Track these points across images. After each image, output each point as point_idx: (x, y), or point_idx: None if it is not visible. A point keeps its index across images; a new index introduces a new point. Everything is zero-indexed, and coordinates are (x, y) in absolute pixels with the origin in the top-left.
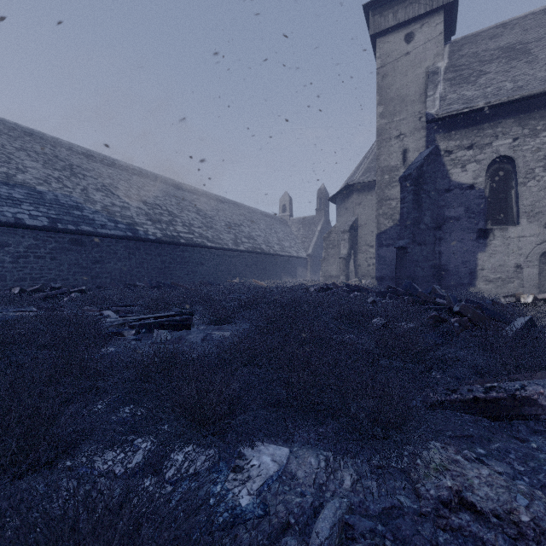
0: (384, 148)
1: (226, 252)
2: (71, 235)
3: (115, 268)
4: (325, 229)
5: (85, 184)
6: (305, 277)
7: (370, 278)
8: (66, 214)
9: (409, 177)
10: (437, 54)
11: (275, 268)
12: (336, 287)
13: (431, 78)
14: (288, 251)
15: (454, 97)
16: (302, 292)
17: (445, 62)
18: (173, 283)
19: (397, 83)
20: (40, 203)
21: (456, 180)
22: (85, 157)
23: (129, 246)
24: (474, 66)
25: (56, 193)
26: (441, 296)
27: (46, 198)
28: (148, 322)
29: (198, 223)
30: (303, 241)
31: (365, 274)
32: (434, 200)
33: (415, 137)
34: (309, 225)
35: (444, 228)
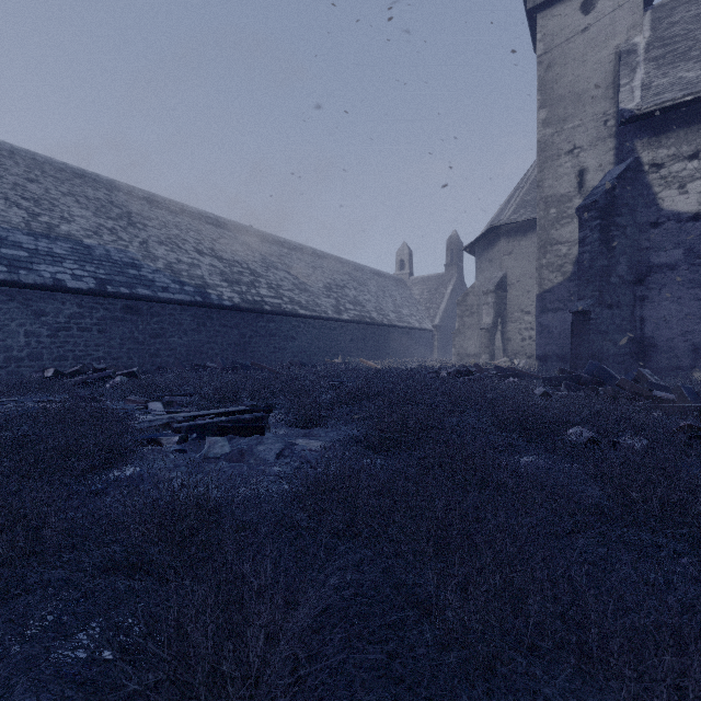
0: (549, 169)
1: (325, 322)
2: (124, 301)
3: (180, 343)
4: (458, 290)
5: (145, 236)
6: (431, 356)
7: (526, 357)
8: (118, 274)
9: (592, 207)
10: (633, 24)
11: (389, 343)
12: (480, 371)
13: (624, 59)
14: (408, 321)
15: (664, 83)
16: (430, 377)
17: (646, 36)
18: (254, 364)
19: (569, 74)
20: (87, 260)
21: (670, 208)
22: (148, 203)
23: (198, 314)
24: (696, 34)
25: (108, 247)
26: (659, 386)
27: (95, 254)
28: (200, 424)
29: (288, 284)
30: (427, 308)
31: (518, 351)
32: (633, 239)
33: (598, 151)
34: (435, 286)
35: (648, 281)
